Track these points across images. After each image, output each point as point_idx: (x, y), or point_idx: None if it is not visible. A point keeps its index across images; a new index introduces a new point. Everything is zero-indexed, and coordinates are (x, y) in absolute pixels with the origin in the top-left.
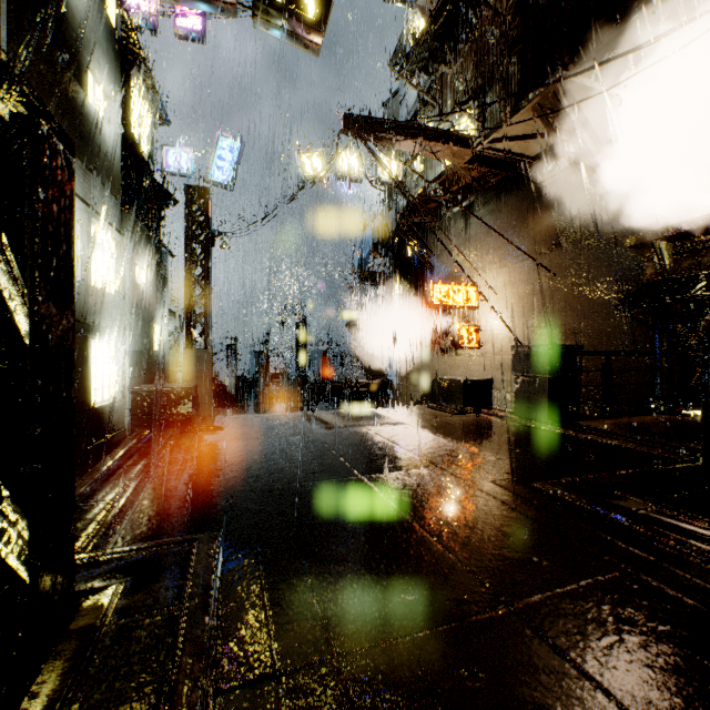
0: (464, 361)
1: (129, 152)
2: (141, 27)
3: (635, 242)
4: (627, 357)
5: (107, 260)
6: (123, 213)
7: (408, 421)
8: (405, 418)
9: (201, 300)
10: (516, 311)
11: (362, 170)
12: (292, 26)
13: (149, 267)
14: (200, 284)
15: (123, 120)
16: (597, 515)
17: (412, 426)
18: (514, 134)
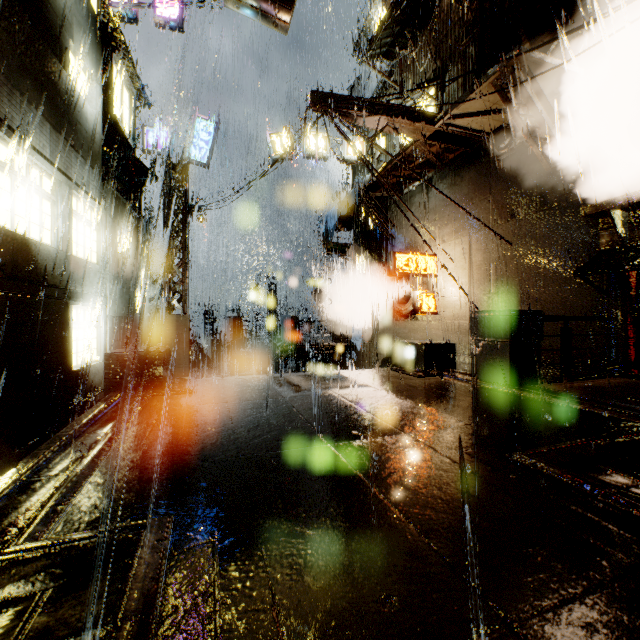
0: (423, 325)
1: (111, 131)
2: (123, 16)
3: (592, 211)
4: (582, 322)
5: (88, 230)
6: (105, 187)
7: (373, 383)
8: (370, 381)
9: (179, 269)
10: (473, 278)
11: (328, 149)
12: (261, 4)
13: (130, 239)
14: (178, 254)
15: (105, 101)
16: (584, 493)
17: (377, 389)
18: (472, 111)
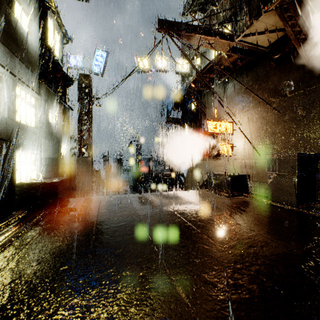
0: (223, 163)
1: (46, 54)
2: None
3: None
4: None
5: (28, 108)
6: (40, 83)
7: (200, 202)
8: (197, 200)
9: (86, 132)
10: (255, 135)
11: (168, 66)
12: None
13: (57, 114)
14: (85, 124)
15: (42, 36)
16: None
17: (203, 208)
18: (258, 31)
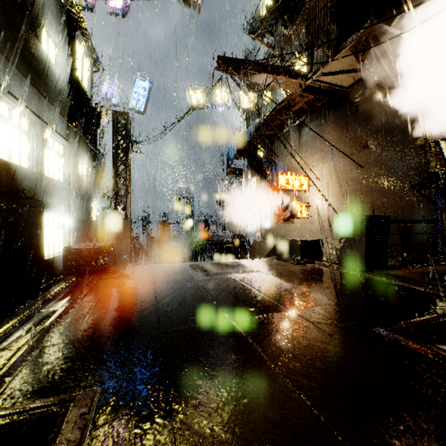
0: (298, 226)
1: (74, 87)
2: (84, 6)
3: (425, 142)
4: (417, 224)
5: (57, 158)
6: (69, 127)
7: (263, 269)
8: (261, 268)
9: (123, 186)
10: (334, 192)
11: (229, 101)
12: None
13: (88, 164)
14: (122, 176)
15: (70, 65)
16: (443, 365)
17: (266, 274)
18: (335, 70)
